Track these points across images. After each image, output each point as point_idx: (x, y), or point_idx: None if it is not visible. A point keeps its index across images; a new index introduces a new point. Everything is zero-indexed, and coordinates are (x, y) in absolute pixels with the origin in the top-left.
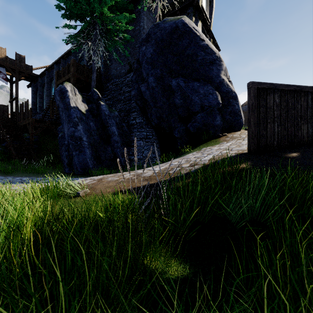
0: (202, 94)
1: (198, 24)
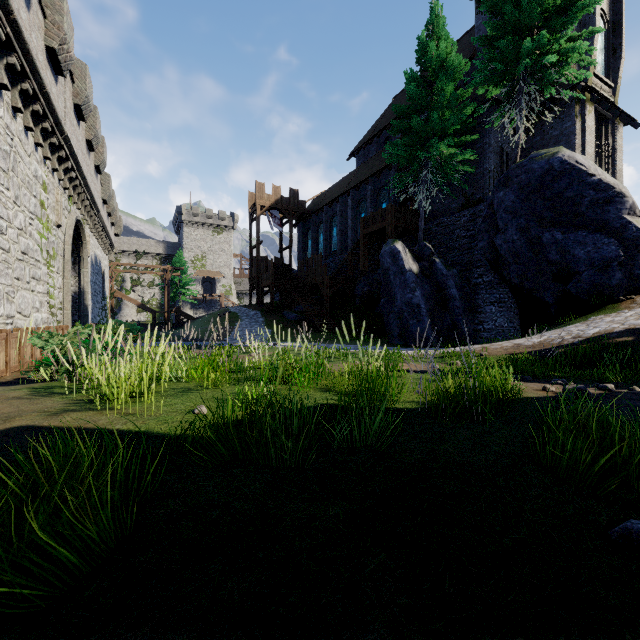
0: (591, 246)
1: (586, 113)
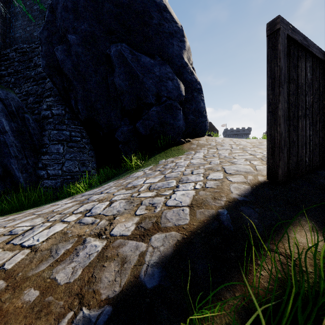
0: (159, 77)
1: None
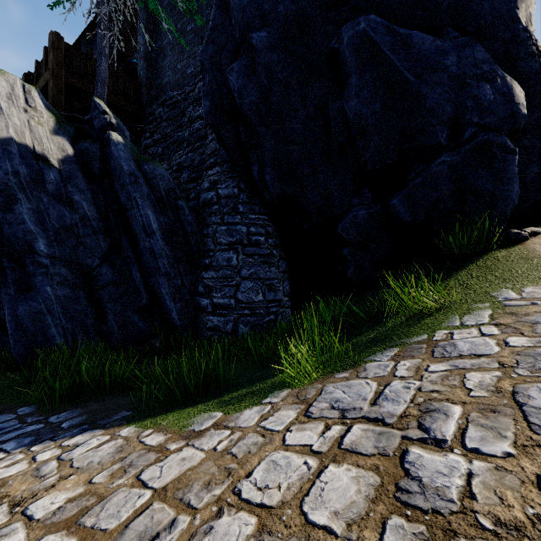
0: (457, 77)
1: None
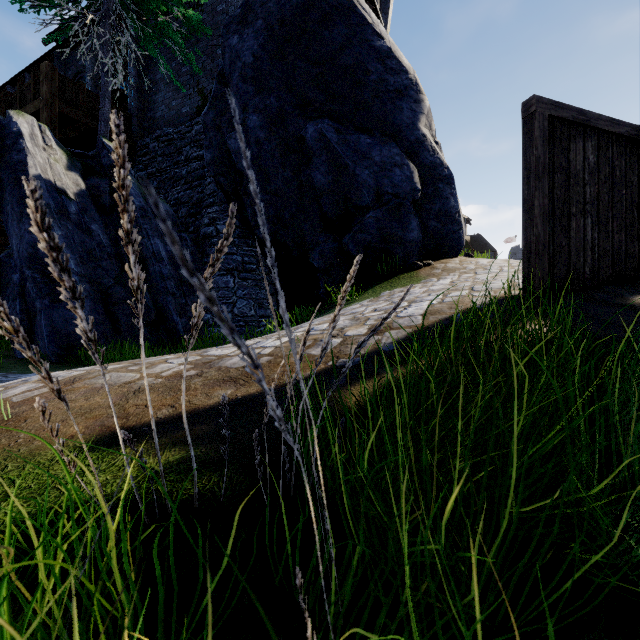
0: (379, 164)
1: None
